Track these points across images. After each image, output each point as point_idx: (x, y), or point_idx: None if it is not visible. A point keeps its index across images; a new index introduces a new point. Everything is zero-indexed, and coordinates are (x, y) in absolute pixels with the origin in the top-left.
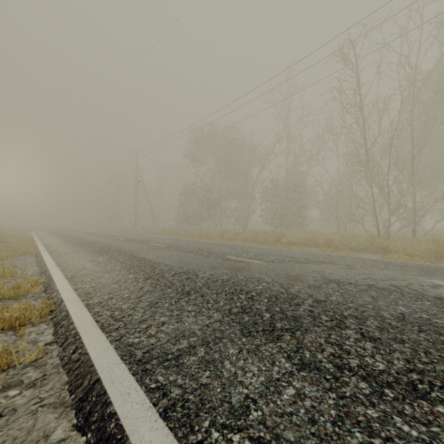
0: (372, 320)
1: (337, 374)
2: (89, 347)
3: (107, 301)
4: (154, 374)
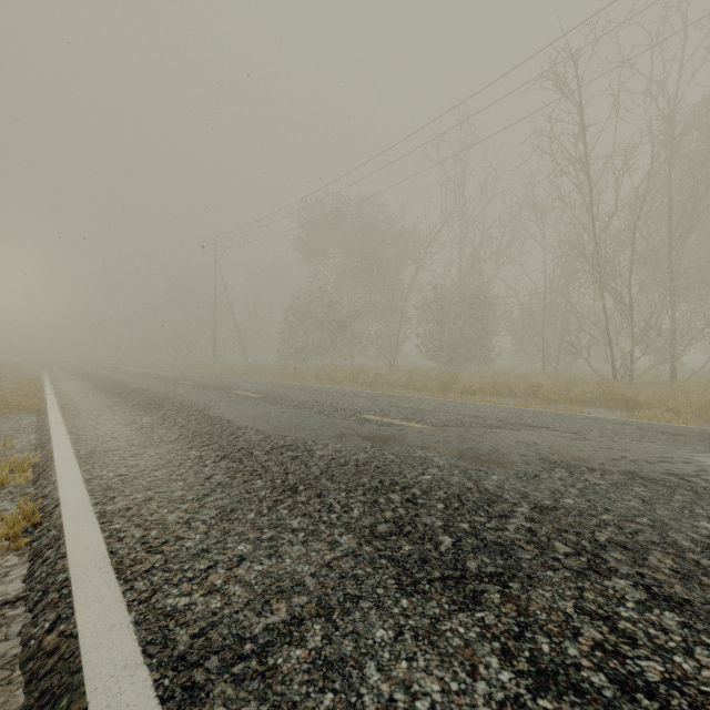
0: (660, 555)
1: (624, 708)
2: (83, 620)
3: (140, 506)
4: (208, 701)
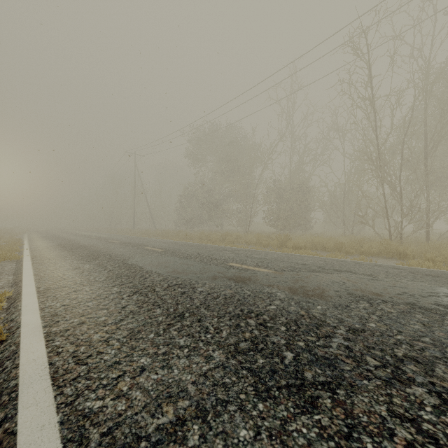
0: (443, 367)
1: None
2: (22, 419)
3: (75, 328)
4: None
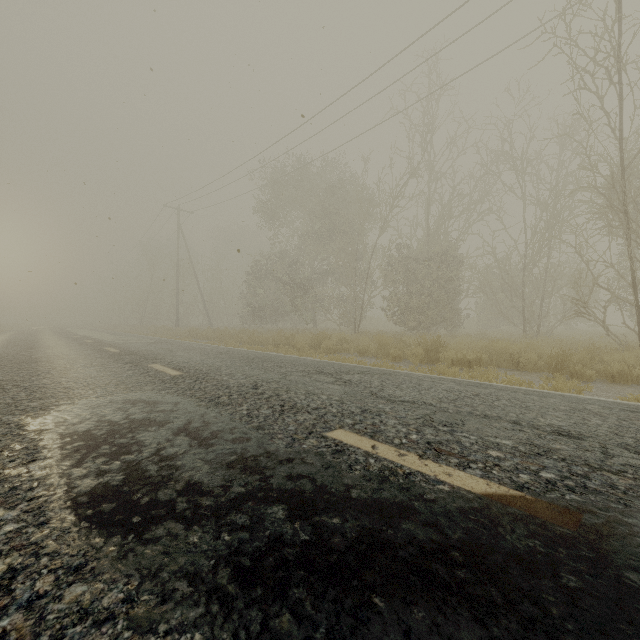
0: None
1: None
2: None
3: None
4: None
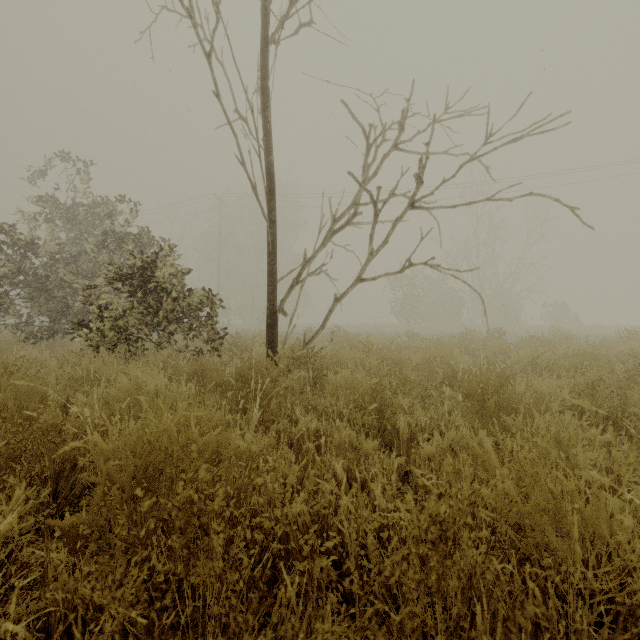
0: None
1: None
2: None
3: None
4: None
